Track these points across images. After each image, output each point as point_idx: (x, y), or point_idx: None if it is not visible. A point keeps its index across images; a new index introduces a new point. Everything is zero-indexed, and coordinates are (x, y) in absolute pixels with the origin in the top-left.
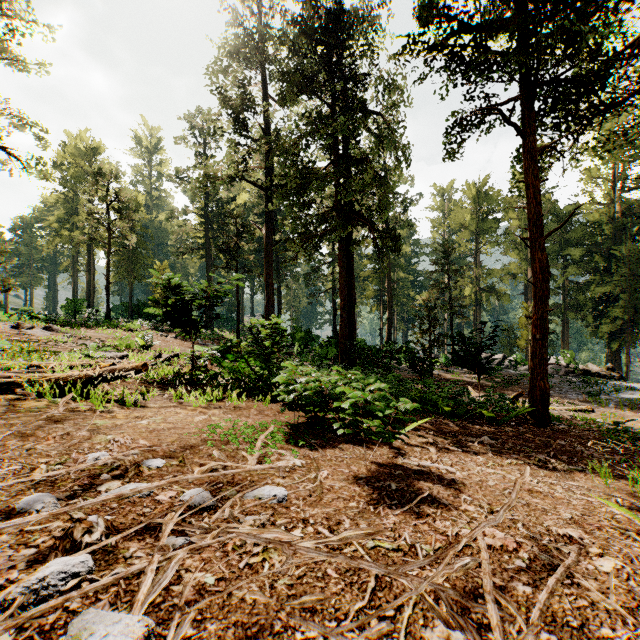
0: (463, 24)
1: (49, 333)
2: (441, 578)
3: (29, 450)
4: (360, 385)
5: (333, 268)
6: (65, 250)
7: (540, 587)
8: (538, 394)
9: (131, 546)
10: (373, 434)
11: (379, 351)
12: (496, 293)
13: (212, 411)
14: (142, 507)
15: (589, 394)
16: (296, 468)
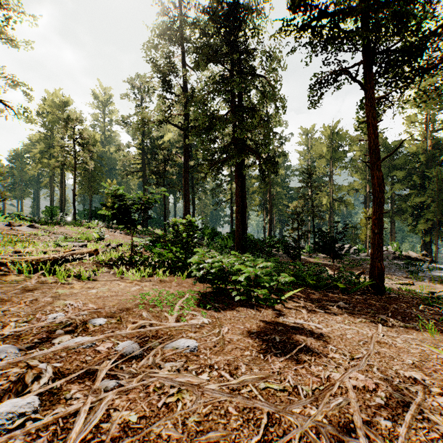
0: (323, 10)
1: (32, 229)
2: (320, 415)
3: (5, 311)
4: (252, 264)
5: (231, 185)
6: (45, 172)
7: (398, 421)
8: (376, 272)
9: (72, 388)
10: (262, 300)
11: (263, 242)
12: (344, 202)
13: (144, 283)
14: (85, 356)
15: (410, 272)
16: (204, 325)
